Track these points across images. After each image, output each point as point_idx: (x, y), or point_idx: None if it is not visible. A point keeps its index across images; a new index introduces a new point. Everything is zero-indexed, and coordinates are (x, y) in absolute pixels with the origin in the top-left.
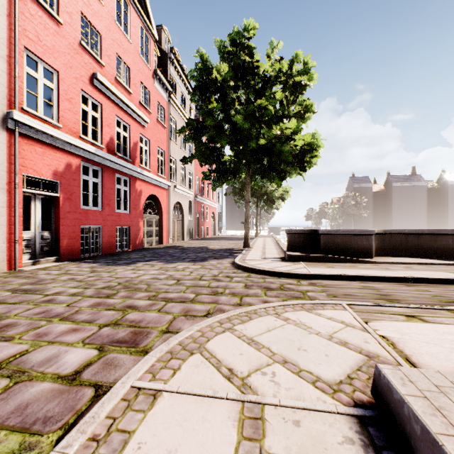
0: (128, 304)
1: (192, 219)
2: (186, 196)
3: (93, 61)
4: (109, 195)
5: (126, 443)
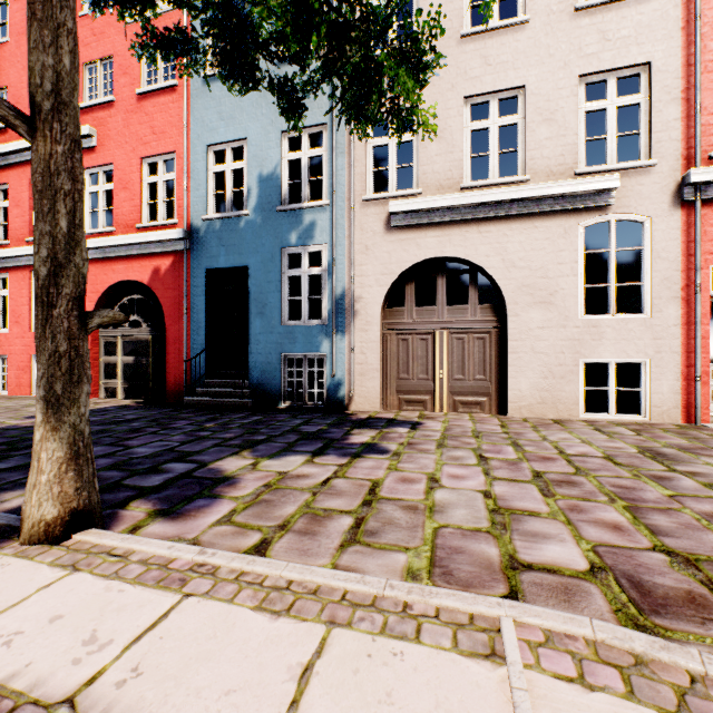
0: None
1: None
2: None
3: None
4: None
5: (400, 638)
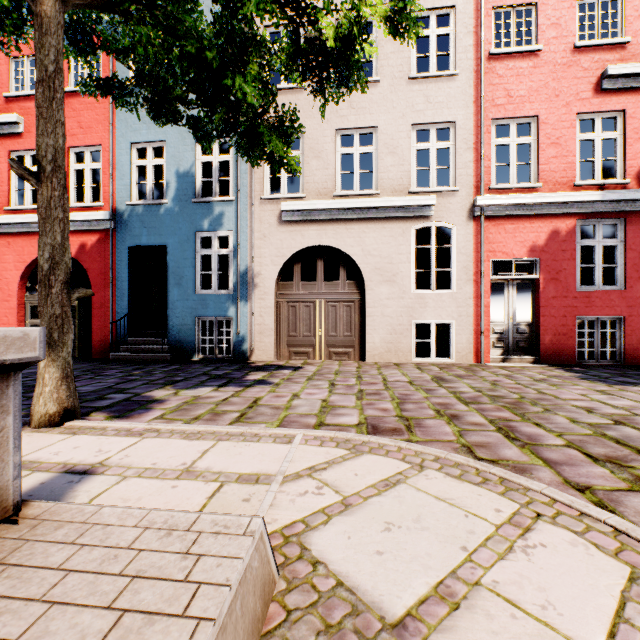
0: (459, 414)
1: None
2: None
3: (601, 53)
4: None
5: (250, 441)
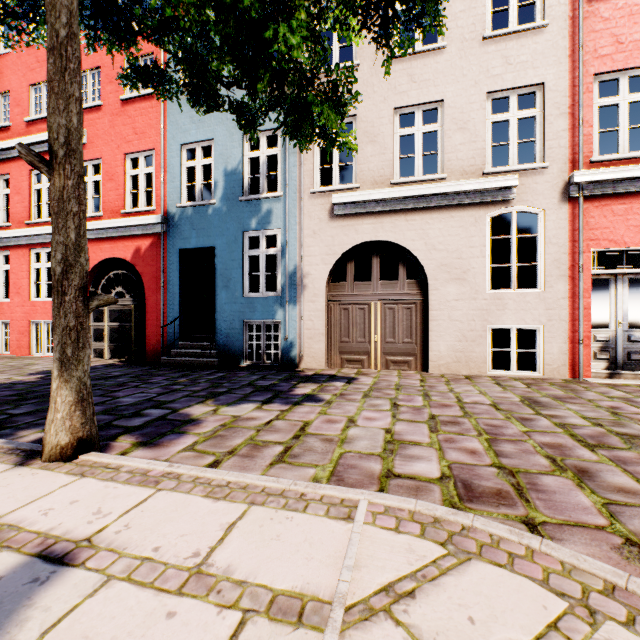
0: (588, 467)
1: None
2: None
3: None
4: None
5: (294, 510)
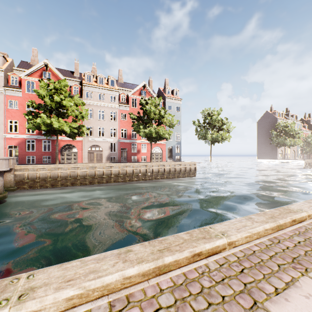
0: None
1: (116, 152)
2: (107, 141)
3: None
4: (39, 147)
5: None
